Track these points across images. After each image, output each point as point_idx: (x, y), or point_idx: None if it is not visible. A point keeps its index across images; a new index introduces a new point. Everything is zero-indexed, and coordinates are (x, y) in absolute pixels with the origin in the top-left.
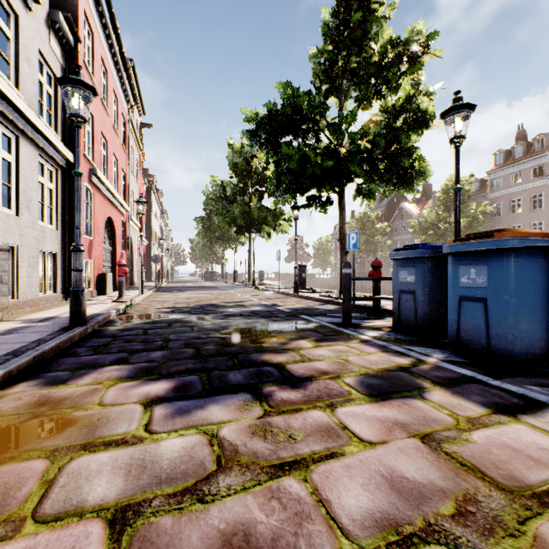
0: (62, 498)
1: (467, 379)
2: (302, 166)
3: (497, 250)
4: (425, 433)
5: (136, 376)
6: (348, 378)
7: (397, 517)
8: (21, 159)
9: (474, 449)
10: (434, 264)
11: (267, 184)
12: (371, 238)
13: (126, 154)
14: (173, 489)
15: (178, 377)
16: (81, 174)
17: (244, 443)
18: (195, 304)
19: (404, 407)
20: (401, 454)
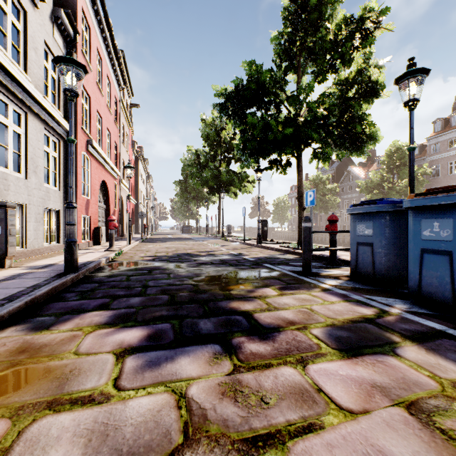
0: None
1: (438, 333)
2: (265, 133)
3: None
4: (409, 401)
5: (114, 322)
6: (315, 329)
7: None
8: (29, 132)
9: None
10: (392, 218)
11: (234, 152)
12: (322, 196)
13: (118, 129)
14: None
15: (152, 325)
16: (73, 141)
17: (213, 406)
18: (173, 253)
19: (379, 366)
20: (388, 429)
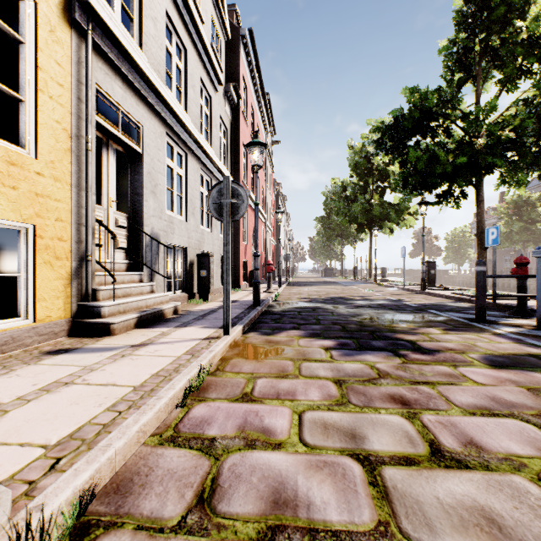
0: (308, 373)
1: None
2: (430, 166)
3: None
4: (532, 387)
5: (310, 336)
6: (472, 354)
7: (491, 408)
8: None
9: None
10: None
11: (389, 179)
12: (529, 225)
13: (264, 173)
14: (358, 379)
15: (337, 340)
16: (258, 204)
17: (391, 371)
18: (325, 296)
19: (520, 374)
20: (505, 391)
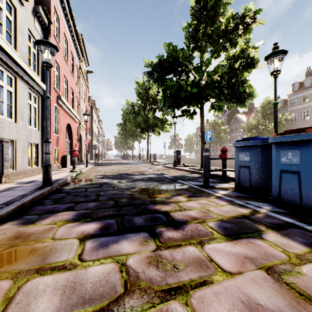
0: None
1: (289, 225)
2: (178, 92)
3: (307, 140)
4: (268, 266)
5: (77, 219)
6: (210, 223)
7: None
8: (18, 90)
9: (306, 280)
10: (262, 149)
11: (158, 104)
12: (218, 134)
13: (78, 88)
14: (92, 308)
15: (103, 220)
16: (49, 97)
17: (143, 270)
18: (116, 173)
19: (250, 245)
20: (253, 283)
